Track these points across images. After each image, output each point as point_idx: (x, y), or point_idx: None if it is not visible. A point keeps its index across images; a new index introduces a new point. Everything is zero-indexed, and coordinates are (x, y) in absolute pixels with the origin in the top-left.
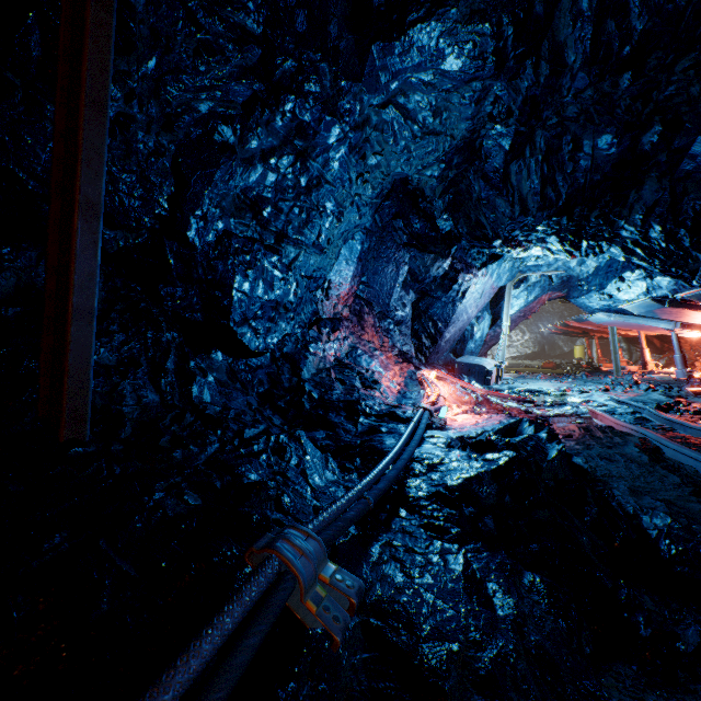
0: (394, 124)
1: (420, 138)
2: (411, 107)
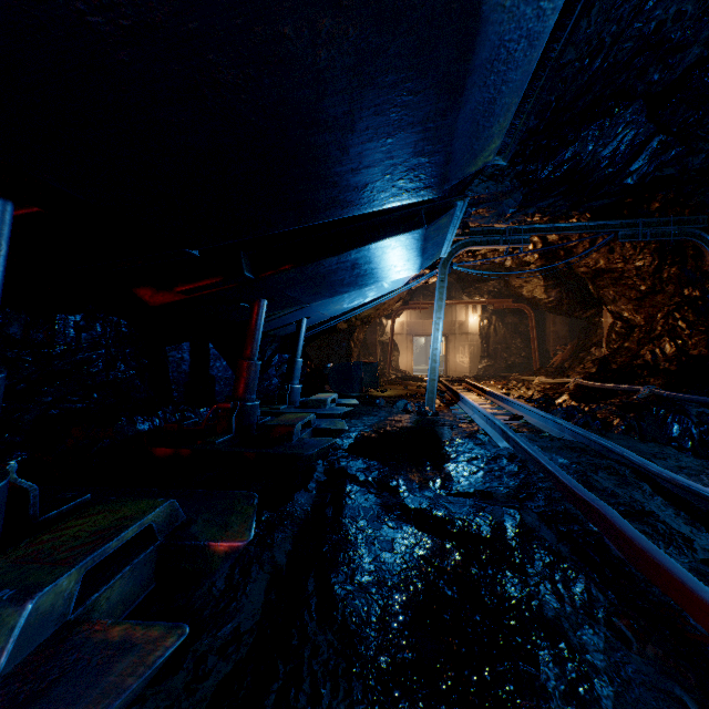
0: None
1: None
2: None
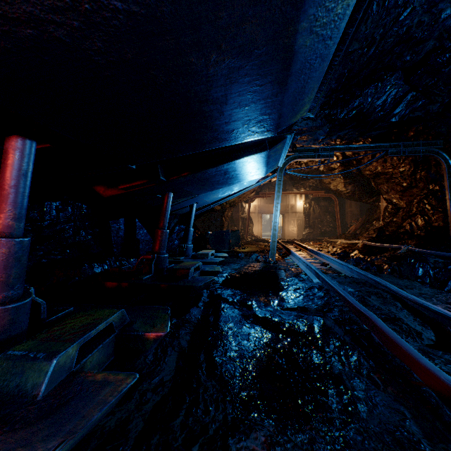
0: None
1: None
2: None
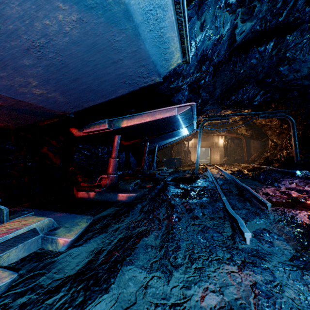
0: None
1: None
2: None
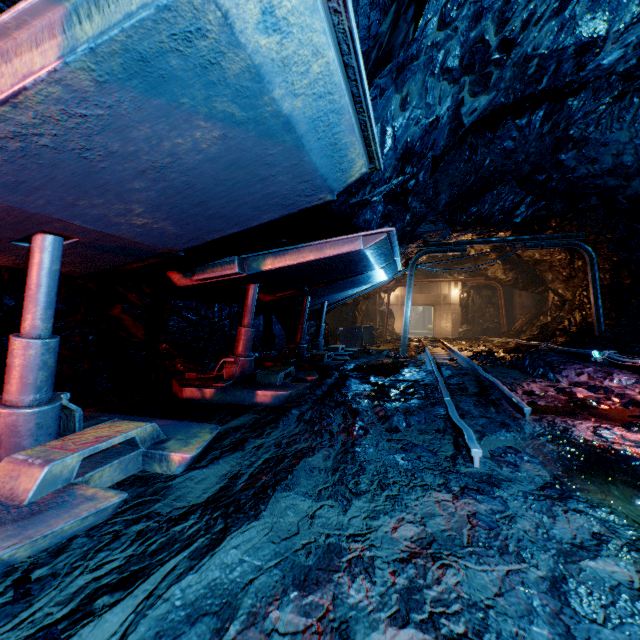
0: (635, 175)
1: (638, 161)
2: (620, 172)
